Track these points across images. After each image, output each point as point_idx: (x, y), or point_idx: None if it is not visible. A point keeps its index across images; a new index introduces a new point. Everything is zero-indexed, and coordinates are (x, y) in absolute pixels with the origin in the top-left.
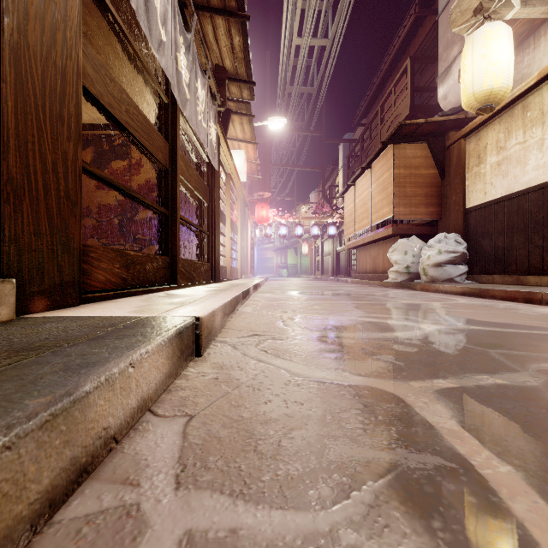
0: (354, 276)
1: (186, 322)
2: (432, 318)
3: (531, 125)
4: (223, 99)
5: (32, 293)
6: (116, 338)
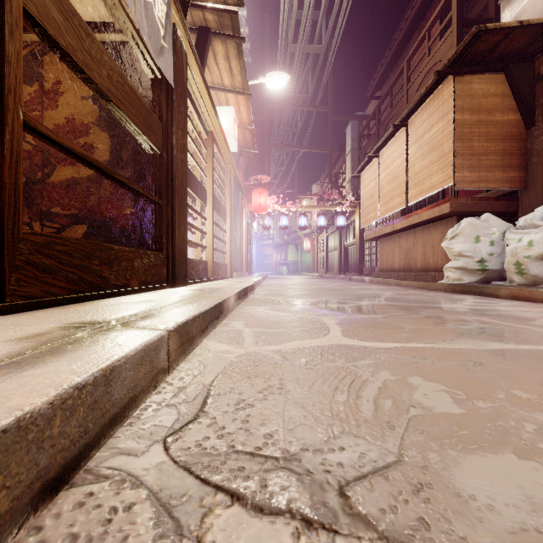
0: (374, 275)
1: None
2: None
3: None
4: None
5: None
6: None
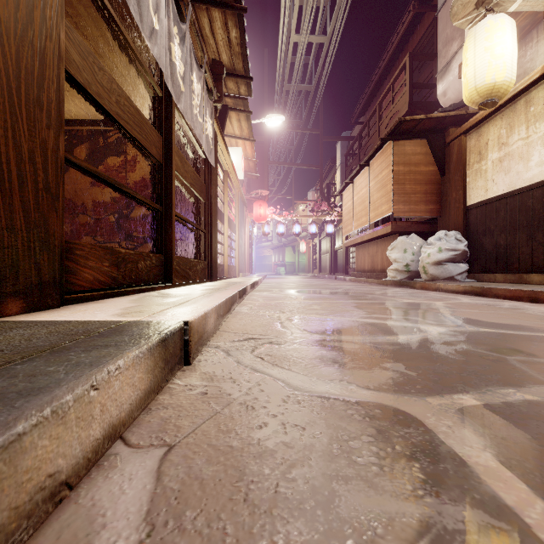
0: (352, 275)
1: (172, 327)
2: (438, 319)
3: (534, 120)
4: (219, 94)
5: (5, 294)
6: (83, 350)
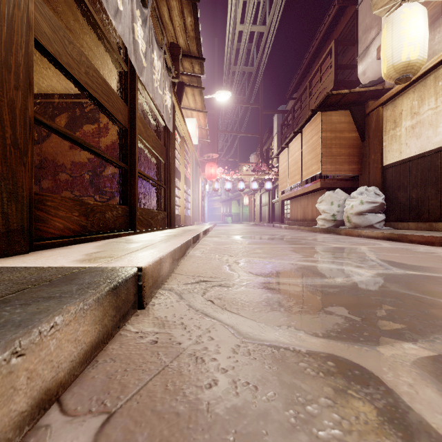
0: (287, 223)
1: (124, 275)
2: (366, 262)
3: None
4: (177, 72)
5: None
6: (22, 304)
